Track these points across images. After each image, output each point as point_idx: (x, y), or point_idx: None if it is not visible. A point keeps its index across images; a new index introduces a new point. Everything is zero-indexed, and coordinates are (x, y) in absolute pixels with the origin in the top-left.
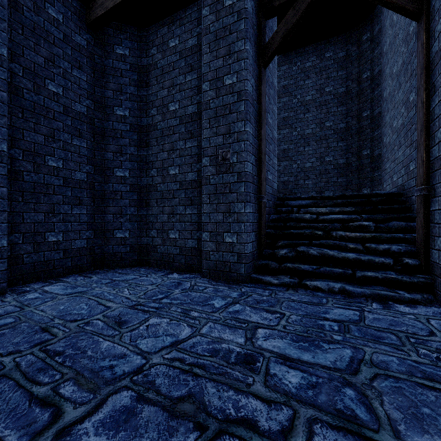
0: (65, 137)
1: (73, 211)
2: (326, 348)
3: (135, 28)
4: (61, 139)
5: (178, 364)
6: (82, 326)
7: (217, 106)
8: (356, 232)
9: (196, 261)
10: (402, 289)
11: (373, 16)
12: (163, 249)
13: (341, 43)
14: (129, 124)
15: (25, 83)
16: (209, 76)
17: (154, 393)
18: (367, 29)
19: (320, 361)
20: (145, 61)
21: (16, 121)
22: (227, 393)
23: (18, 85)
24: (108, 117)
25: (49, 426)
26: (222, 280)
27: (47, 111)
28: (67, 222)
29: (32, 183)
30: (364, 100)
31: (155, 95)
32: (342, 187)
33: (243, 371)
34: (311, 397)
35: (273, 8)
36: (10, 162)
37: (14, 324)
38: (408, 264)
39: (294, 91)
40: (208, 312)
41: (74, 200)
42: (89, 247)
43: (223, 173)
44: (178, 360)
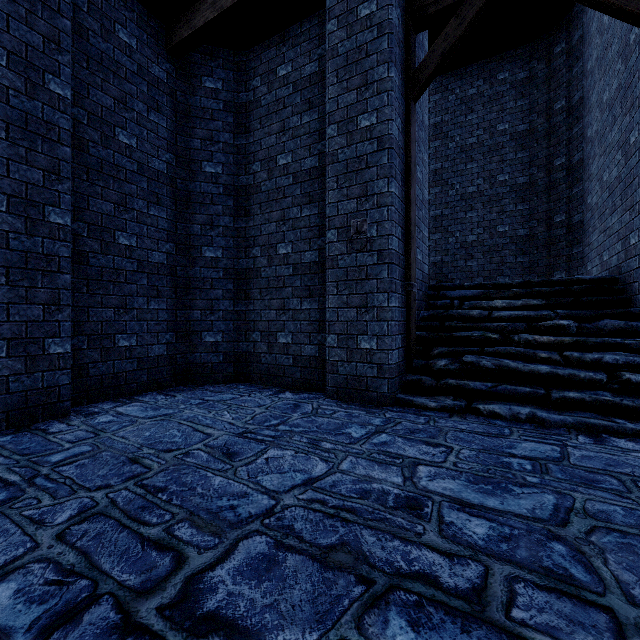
0: (139, 205)
1: (149, 305)
2: (519, 492)
3: (230, 52)
4: (135, 208)
5: (319, 507)
6: (181, 458)
7: (348, 158)
8: (549, 335)
9: (316, 375)
10: (621, 416)
11: (570, 17)
12: (270, 358)
13: (521, 59)
14: (222, 185)
15: (91, 134)
16: (337, 117)
17: (296, 539)
18: (561, 38)
19: (511, 508)
20: (243, 97)
21: (79, 185)
22: (392, 542)
23: (83, 136)
24: (194, 176)
25: (174, 572)
26: (356, 401)
27: (118, 171)
28: (142, 320)
29: (99, 268)
30: (557, 141)
31: (258, 144)
32: (523, 270)
33: (408, 518)
34: (506, 551)
35: (428, 17)
36: (73, 241)
37: (93, 454)
38: (629, 382)
39: (451, 131)
40: (345, 443)
41: (151, 291)
42: (170, 354)
43: (357, 252)
44: (318, 501)
